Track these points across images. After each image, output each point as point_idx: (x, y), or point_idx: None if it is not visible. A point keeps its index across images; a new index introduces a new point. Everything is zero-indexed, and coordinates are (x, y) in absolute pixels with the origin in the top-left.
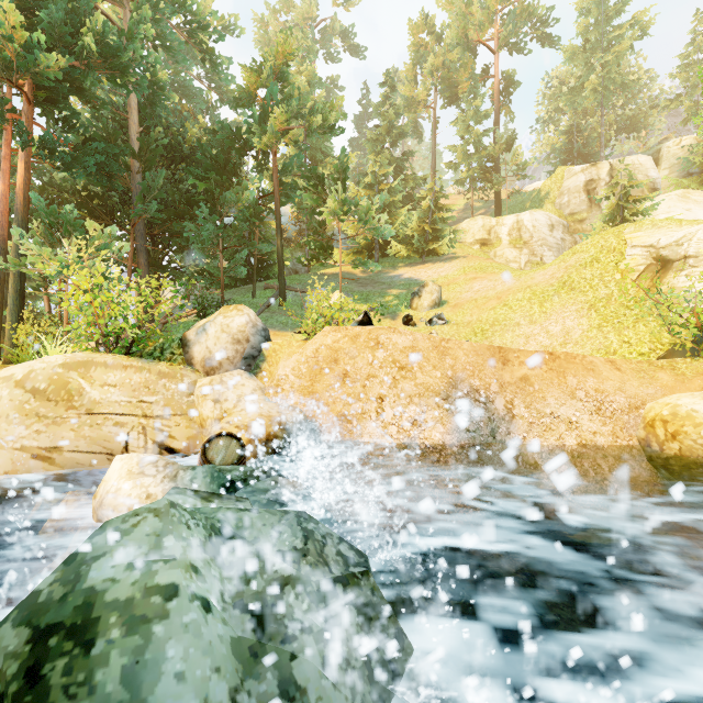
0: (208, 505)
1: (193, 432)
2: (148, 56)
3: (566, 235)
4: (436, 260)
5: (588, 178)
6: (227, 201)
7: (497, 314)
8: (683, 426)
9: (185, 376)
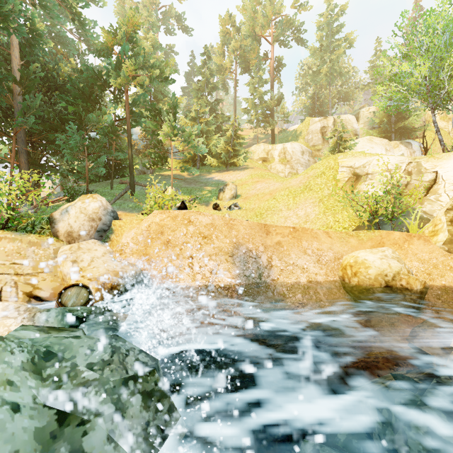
0: (44, 336)
1: (57, 284)
2: (26, 10)
3: (310, 158)
4: (235, 169)
5: (322, 125)
6: (91, 121)
7: (269, 204)
8: (360, 268)
9: (50, 244)
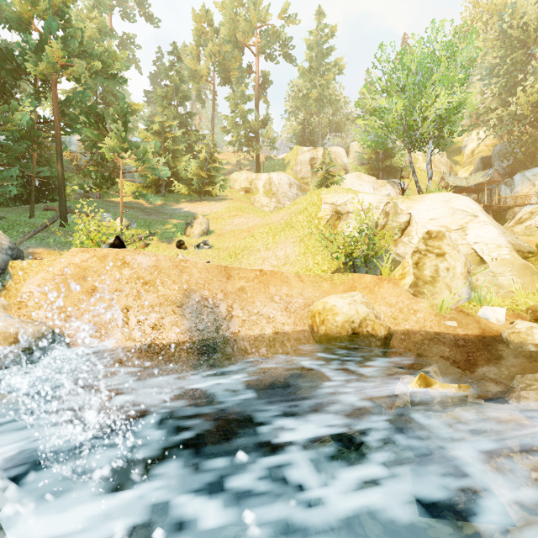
0: None
1: None
2: None
3: (299, 192)
4: (211, 200)
5: (311, 156)
6: None
7: (246, 242)
8: (327, 315)
9: None
